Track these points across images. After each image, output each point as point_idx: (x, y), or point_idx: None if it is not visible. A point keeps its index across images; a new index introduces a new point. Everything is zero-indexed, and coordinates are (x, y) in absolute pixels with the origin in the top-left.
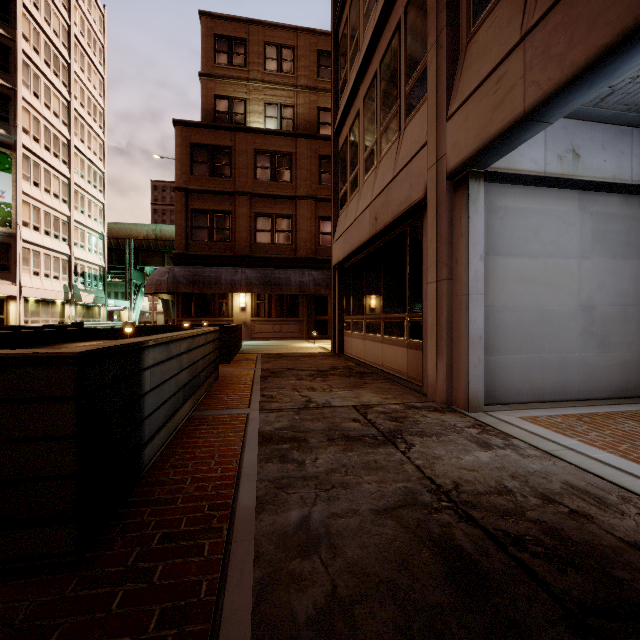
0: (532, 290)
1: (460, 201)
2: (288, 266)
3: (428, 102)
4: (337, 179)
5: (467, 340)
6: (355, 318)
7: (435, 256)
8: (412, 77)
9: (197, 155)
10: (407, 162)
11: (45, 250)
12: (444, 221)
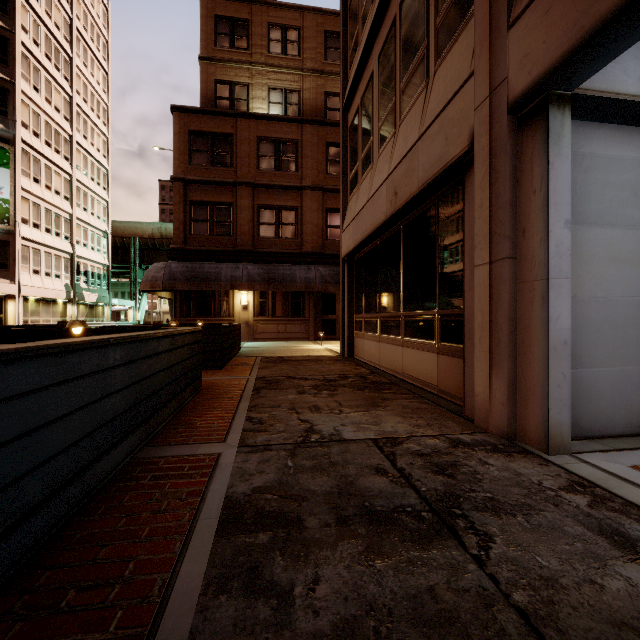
0: (629, 274)
1: (531, 142)
2: (293, 261)
3: (475, 16)
4: (346, 160)
5: (545, 346)
6: (368, 317)
7: (488, 227)
8: (446, 2)
9: (196, 143)
10: (441, 110)
11: (46, 248)
12: (504, 175)
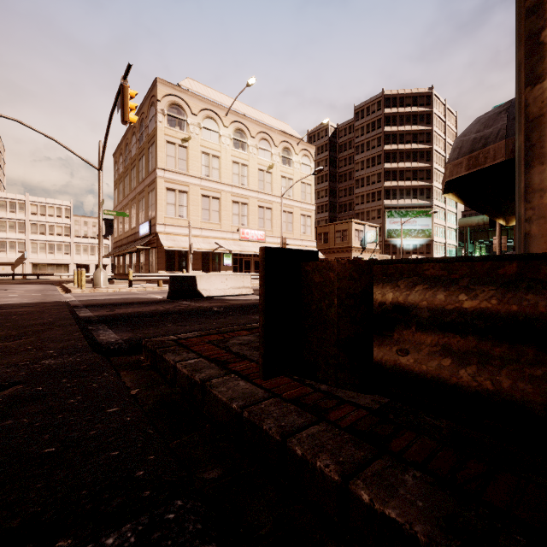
0: None
1: None
2: None
3: None
4: None
5: None
6: None
7: None
8: None
9: None
10: None
11: (438, 243)
12: None
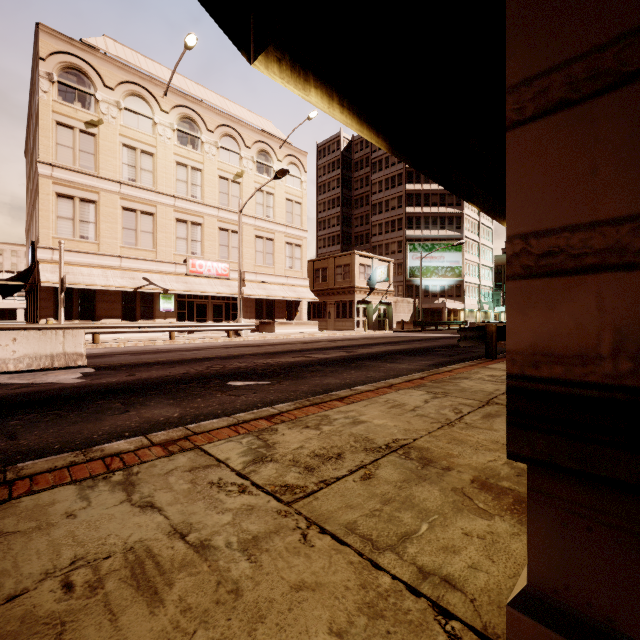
0: None
1: None
2: None
3: None
4: None
5: None
6: None
7: None
8: None
9: None
10: None
11: (471, 284)
12: None
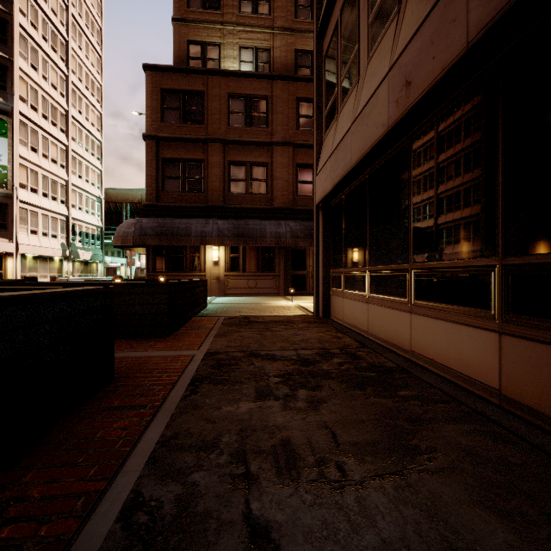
0: None
1: None
2: (263, 217)
3: None
4: (321, 93)
5: None
6: (349, 271)
7: None
8: None
9: (168, 101)
10: None
11: (43, 211)
12: None
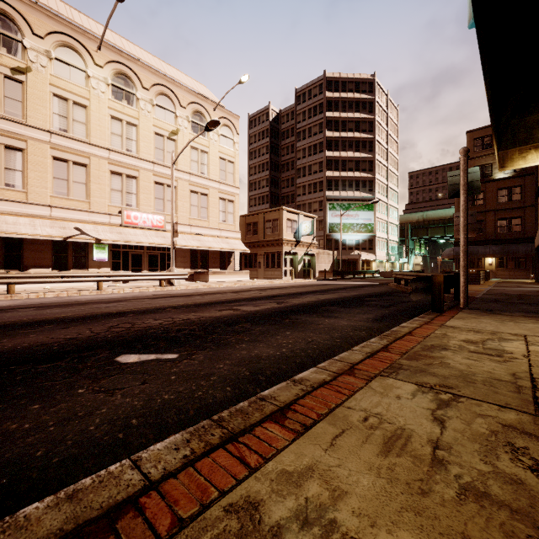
0: None
1: None
2: (518, 242)
3: None
4: (537, 215)
5: None
6: None
7: None
8: None
9: None
10: None
11: (381, 239)
12: None
